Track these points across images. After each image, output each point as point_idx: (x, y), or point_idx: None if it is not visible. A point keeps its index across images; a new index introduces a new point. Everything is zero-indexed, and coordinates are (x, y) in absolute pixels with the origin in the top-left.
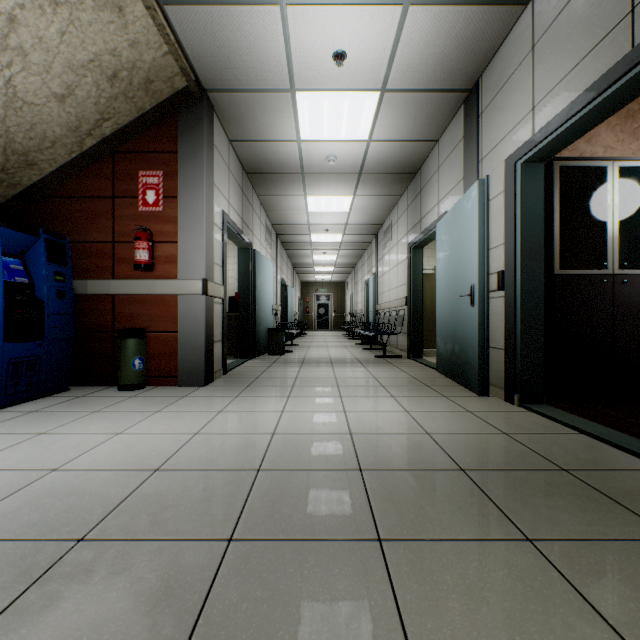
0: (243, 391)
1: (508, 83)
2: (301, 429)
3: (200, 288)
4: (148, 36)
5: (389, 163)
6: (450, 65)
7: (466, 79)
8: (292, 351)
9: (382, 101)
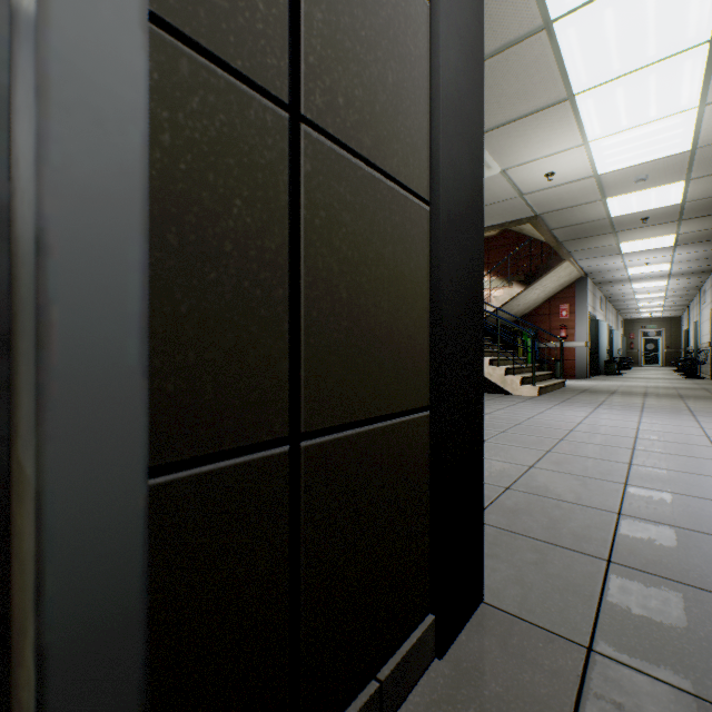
0: (604, 381)
1: None
2: (630, 384)
3: (584, 345)
4: (574, 274)
5: (688, 271)
6: (703, 256)
7: None
8: (620, 374)
9: (672, 264)
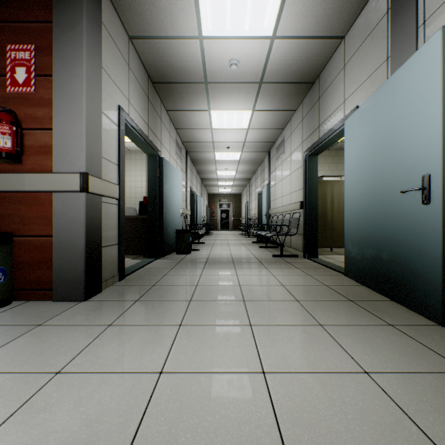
0: (125, 312)
1: None
2: None
3: (78, 183)
4: None
5: (290, 69)
6: None
7: None
8: (198, 249)
9: None
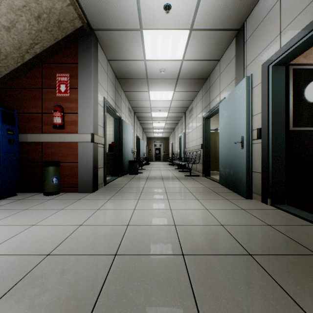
0: (113, 196)
1: (263, 21)
2: (145, 222)
3: (90, 138)
4: None
5: (193, 73)
6: (229, 13)
7: (237, 22)
8: (142, 172)
9: (190, 36)
